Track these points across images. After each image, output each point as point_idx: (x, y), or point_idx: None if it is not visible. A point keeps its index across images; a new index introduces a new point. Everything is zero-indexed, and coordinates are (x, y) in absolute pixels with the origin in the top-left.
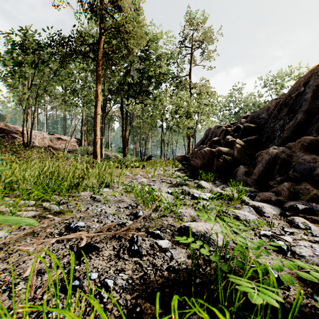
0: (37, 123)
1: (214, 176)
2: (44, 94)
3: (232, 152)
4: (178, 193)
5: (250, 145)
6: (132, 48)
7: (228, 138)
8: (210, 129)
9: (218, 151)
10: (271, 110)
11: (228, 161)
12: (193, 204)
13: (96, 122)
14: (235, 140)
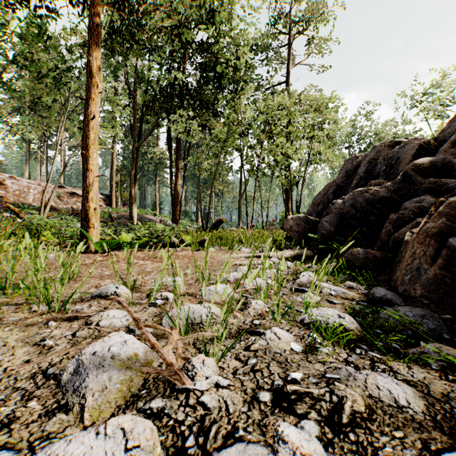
0: (46, 171)
1: None
2: None
3: None
4: None
5: None
6: None
7: None
8: (354, 159)
9: None
10: None
11: None
12: None
13: (88, 137)
14: None
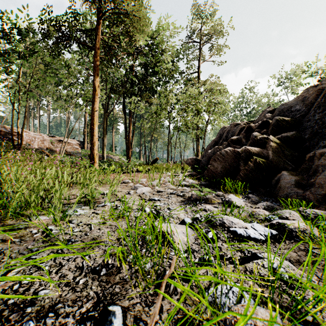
0: (39, 125)
1: (241, 186)
2: (34, 88)
3: (265, 152)
4: (200, 221)
5: (286, 144)
6: (136, 37)
7: (255, 136)
8: (224, 128)
9: (245, 151)
10: (310, 100)
11: (260, 165)
12: (243, 258)
13: (94, 120)
14: (266, 137)
